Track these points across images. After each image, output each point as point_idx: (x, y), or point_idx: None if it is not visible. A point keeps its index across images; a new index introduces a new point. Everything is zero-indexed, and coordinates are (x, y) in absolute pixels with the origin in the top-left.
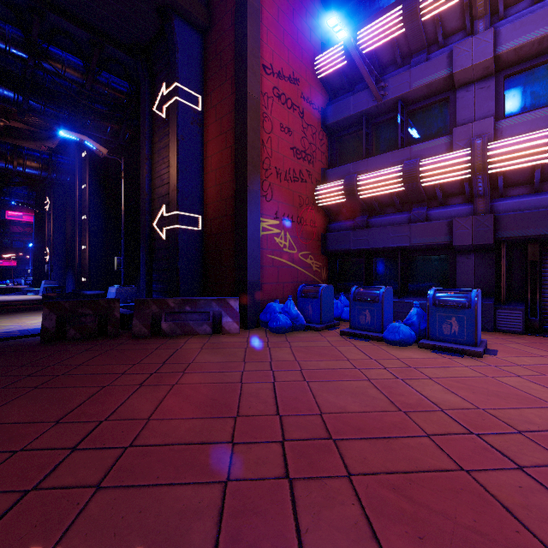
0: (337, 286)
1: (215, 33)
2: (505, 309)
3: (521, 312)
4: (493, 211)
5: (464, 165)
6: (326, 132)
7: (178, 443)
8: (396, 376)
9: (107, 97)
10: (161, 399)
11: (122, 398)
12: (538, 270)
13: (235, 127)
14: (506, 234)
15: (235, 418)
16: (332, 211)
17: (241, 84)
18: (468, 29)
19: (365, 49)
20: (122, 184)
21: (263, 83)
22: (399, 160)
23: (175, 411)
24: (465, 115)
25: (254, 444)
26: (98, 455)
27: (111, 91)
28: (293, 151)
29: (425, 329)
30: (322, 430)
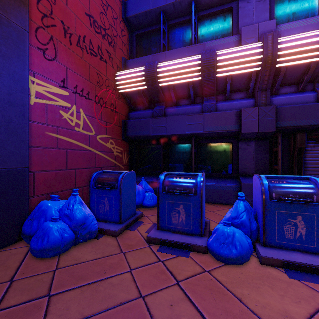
0: (137, 169)
1: None
2: None
3: None
4: (270, 104)
5: (257, 57)
6: (127, 25)
7: None
8: None
9: None
10: None
11: None
12: (302, 155)
13: None
14: (284, 123)
15: None
16: (133, 100)
17: None
18: None
19: None
20: None
21: None
22: (194, 54)
23: None
24: (246, 22)
25: None
26: None
27: None
28: (89, 19)
29: (256, 229)
30: None
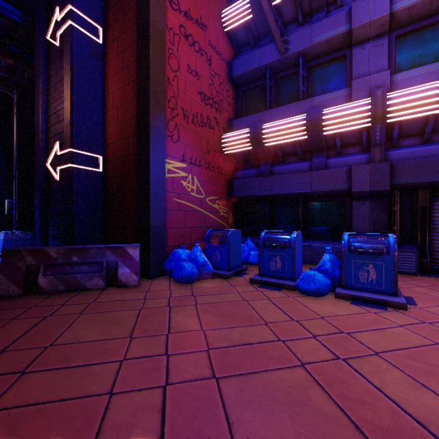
0: (243, 230)
1: None
2: (400, 251)
3: (415, 254)
4: (387, 159)
5: (365, 114)
6: (232, 84)
7: None
8: (334, 352)
9: None
10: None
11: None
12: (427, 214)
13: (136, 57)
14: (401, 181)
15: None
16: (238, 160)
17: (143, 10)
18: None
19: None
20: (14, 120)
21: (168, 17)
22: (301, 111)
23: None
24: (361, 70)
25: None
26: None
27: (1, 17)
28: (200, 96)
29: (339, 276)
30: None
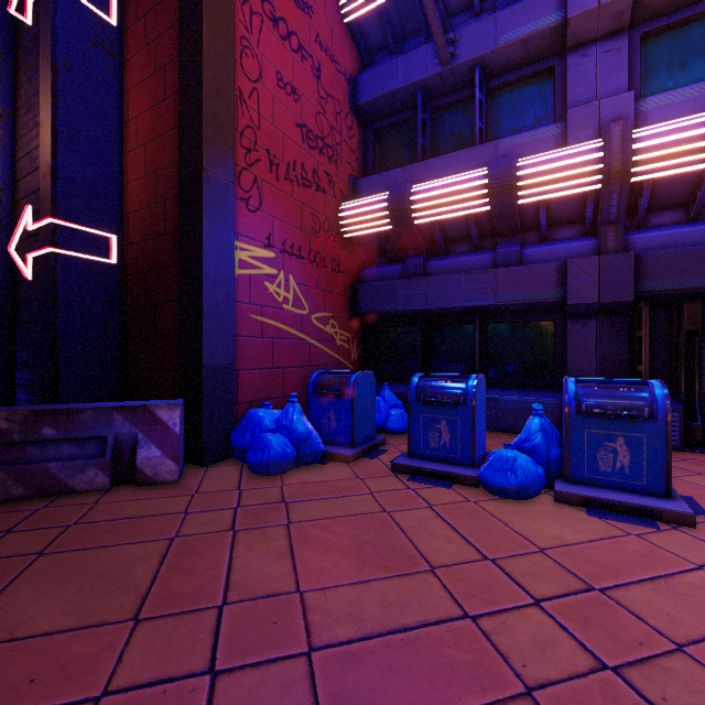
0: (375, 371)
1: None
2: None
3: (678, 413)
4: (628, 249)
5: (592, 167)
6: (358, 117)
7: None
8: (591, 649)
9: None
10: None
11: None
12: (697, 344)
13: (178, 47)
14: (653, 285)
15: None
16: (368, 249)
17: None
18: None
19: None
20: None
21: None
22: (478, 163)
23: None
24: (581, 94)
25: None
26: None
27: None
28: (301, 132)
29: (559, 458)
30: None
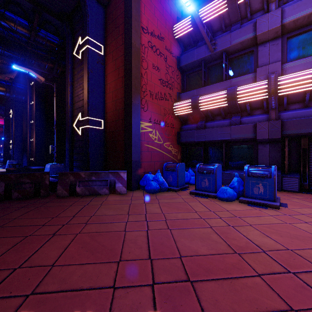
0: (187, 163)
1: (112, 7)
2: (288, 177)
3: (298, 179)
4: (280, 118)
5: (264, 90)
6: (180, 71)
7: (71, 290)
8: (228, 224)
9: (45, 46)
10: (66, 246)
11: (37, 246)
12: (307, 153)
13: (124, 64)
14: (288, 132)
15: (118, 262)
16: (184, 118)
17: (128, 37)
18: (265, 9)
19: (203, 20)
20: (54, 100)
21: (142, 38)
22: (224, 87)
23: (74, 257)
24: (263, 60)
25: (131, 288)
26: (1, 305)
27: (47, 42)
28: (160, 81)
29: (242, 190)
30: (182, 272)
